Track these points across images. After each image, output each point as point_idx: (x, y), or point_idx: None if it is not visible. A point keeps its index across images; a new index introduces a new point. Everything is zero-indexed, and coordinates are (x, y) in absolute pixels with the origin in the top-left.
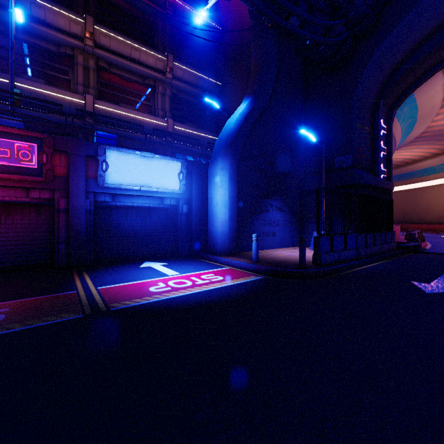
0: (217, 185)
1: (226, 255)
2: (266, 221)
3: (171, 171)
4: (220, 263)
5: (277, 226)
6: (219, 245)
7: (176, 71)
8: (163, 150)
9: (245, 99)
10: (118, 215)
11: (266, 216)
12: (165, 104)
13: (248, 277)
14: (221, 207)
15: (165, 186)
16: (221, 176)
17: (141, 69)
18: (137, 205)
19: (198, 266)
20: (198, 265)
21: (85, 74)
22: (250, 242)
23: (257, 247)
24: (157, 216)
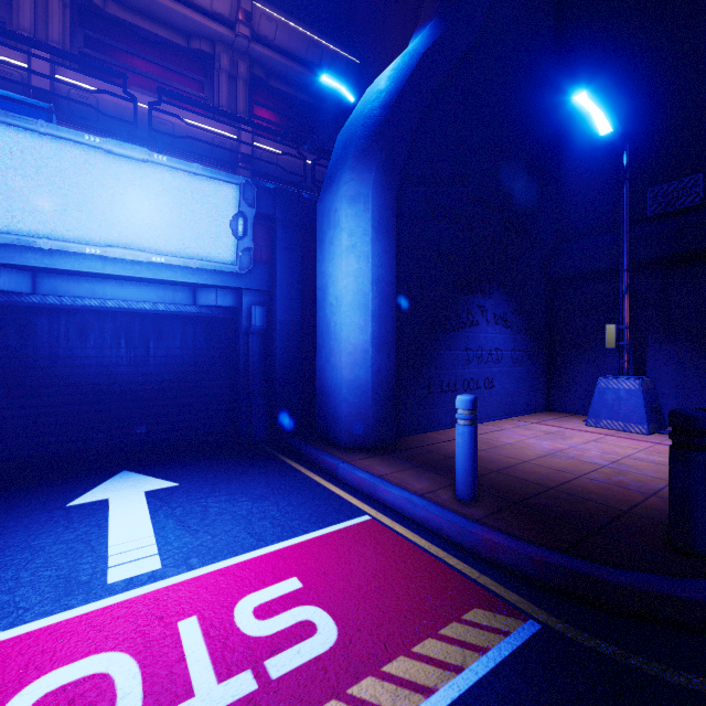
0: (339, 247)
1: (364, 451)
2: (471, 351)
3: (208, 207)
4: (344, 487)
5: (496, 363)
6: (345, 421)
7: (260, 21)
8: (190, 152)
9: (417, 34)
10: (54, 333)
11: (470, 336)
12: (236, 97)
13: (463, 630)
14: (351, 308)
15: (192, 252)
16: (351, 220)
17: (177, 9)
18: (117, 304)
19: (263, 506)
20: (269, 496)
21: (41, 11)
22: (430, 407)
23: (472, 444)
24: (182, 336)
